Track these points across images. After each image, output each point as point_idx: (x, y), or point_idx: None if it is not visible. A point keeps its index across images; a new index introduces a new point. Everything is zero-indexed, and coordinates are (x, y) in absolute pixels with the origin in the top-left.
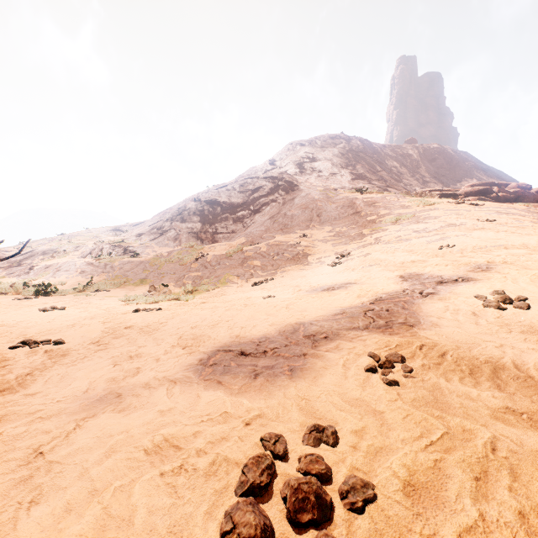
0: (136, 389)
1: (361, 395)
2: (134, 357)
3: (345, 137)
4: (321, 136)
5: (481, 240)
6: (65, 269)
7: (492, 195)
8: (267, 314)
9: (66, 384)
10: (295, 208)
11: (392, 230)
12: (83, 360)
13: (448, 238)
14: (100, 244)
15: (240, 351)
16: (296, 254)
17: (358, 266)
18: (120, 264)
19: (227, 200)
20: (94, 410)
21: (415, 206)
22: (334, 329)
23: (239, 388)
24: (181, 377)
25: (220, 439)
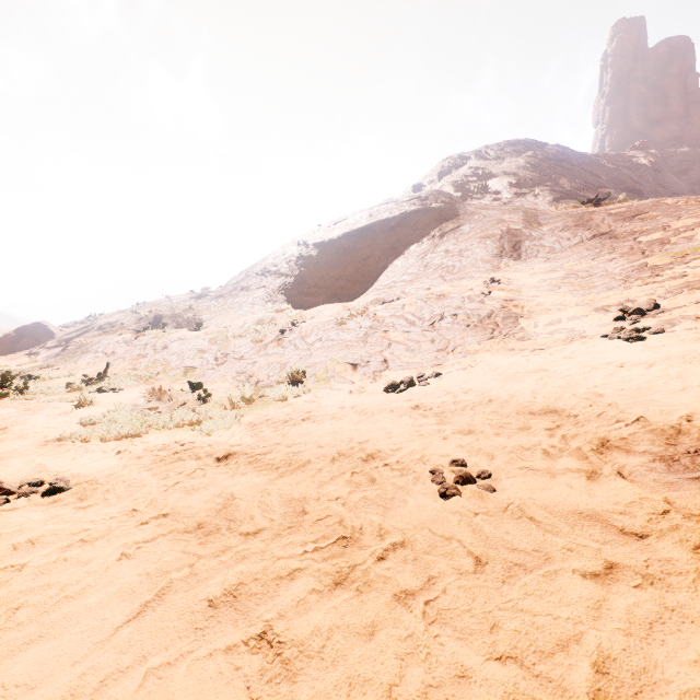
0: None
1: None
2: None
3: (535, 142)
4: (494, 144)
5: None
6: (95, 350)
7: None
8: None
9: None
10: (465, 240)
11: None
12: None
13: None
14: (157, 312)
15: None
16: (486, 315)
17: None
18: (167, 341)
19: (346, 239)
20: None
21: None
22: None
23: None
24: None
25: None
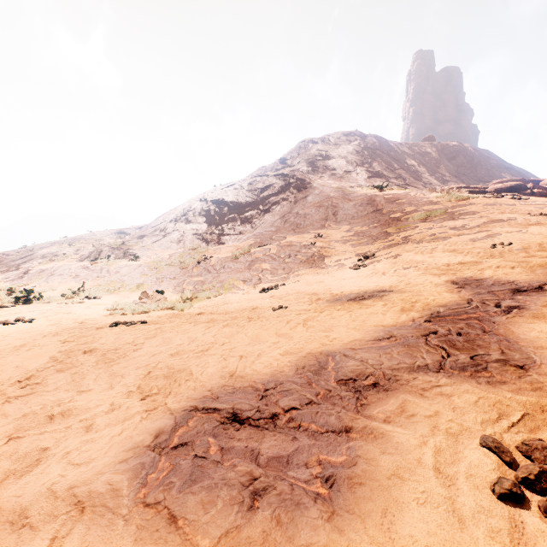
0: None
1: None
2: (56, 418)
3: (360, 134)
4: (334, 133)
5: (545, 237)
6: (59, 273)
7: (526, 191)
8: (278, 334)
9: None
10: (308, 207)
11: (423, 228)
12: None
13: (498, 235)
14: (99, 246)
15: (231, 413)
16: (310, 256)
17: (389, 269)
18: (117, 268)
19: (234, 199)
20: None
21: (446, 201)
22: (385, 368)
23: None
24: (100, 492)
25: None
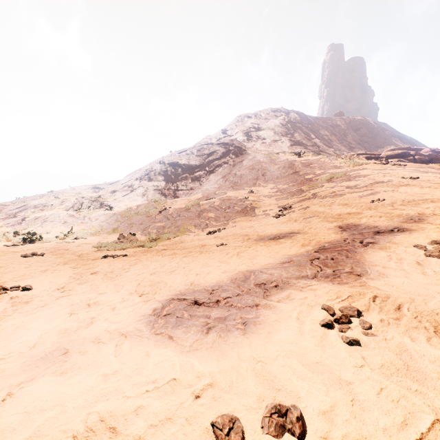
0: (85, 344)
1: (322, 358)
2: (91, 305)
3: (285, 110)
4: (265, 110)
5: (408, 195)
6: (51, 220)
7: (409, 158)
8: (220, 261)
9: (18, 336)
10: (243, 169)
11: (328, 187)
12: (43, 308)
13: (378, 193)
14: (81, 199)
15: (194, 300)
16: (244, 207)
17: (299, 217)
18: (96, 216)
19: (186, 162)
20: (35, 372)
21: (346, 166)
22: (283, 277)
23: (190, 345)
24: (132, 331)
25: (165, 420)
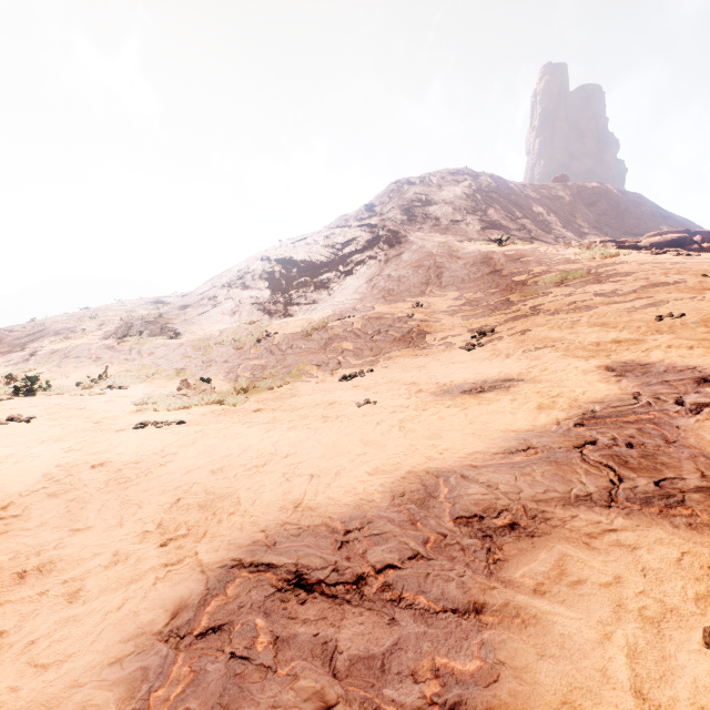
0: None
1: None
2: (28, 576)
3: (471, 172)
4: (437, 172)
5: None
6: (76, 355)
7: (692, 246)
8: (364, 442)
9: None
10: (403, 267)
11: (559, 294)
12: None
13: (664, 303)
14: (128, 320)
15: (294, 573)
16: (407, 332)
17: (515, 349)
18: (151, 348)
19: (306, 258)
20: None
21: (588, 259)
22: (526, 498)
23: None
24: None
25: None
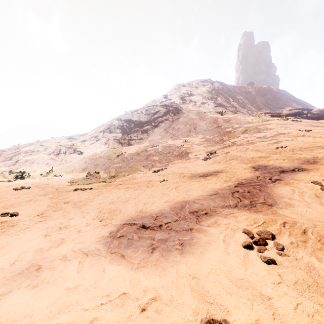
0: (54, 261)
1: (245, 275)
2: (62, 228)
3: (210, 81)
4: (195, 80)
5: (304, 143)
6: (37, 162)
7: (303, 115)
8: (162, 194)
9: (2, 254)
10: (180, 124)
11: (243, 137)
12: (25, 230)
13: (281, 142)
14: (59, 146)
15: (142, 225)
16: (181, 152)
17: (222, 160)
18: (71, 159)
19: (137, 119)
20: (12, 285)
21: (256, 122)
22: (211, 206)
23: (138, 263)
24: (92, 250)
25: None
